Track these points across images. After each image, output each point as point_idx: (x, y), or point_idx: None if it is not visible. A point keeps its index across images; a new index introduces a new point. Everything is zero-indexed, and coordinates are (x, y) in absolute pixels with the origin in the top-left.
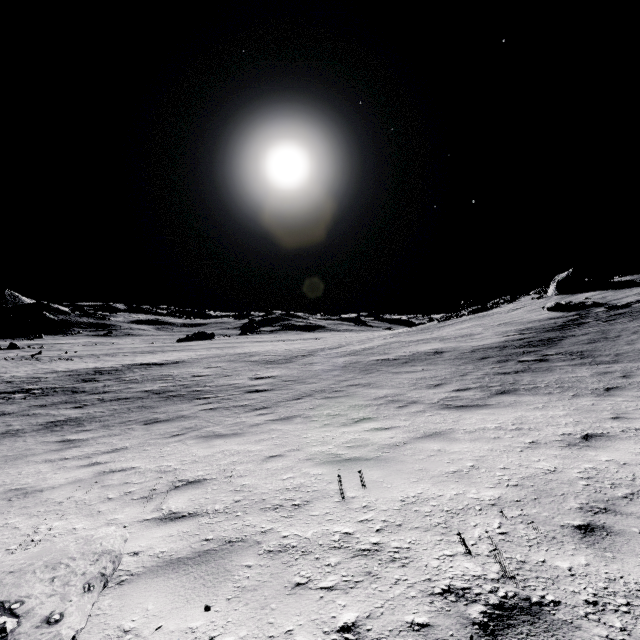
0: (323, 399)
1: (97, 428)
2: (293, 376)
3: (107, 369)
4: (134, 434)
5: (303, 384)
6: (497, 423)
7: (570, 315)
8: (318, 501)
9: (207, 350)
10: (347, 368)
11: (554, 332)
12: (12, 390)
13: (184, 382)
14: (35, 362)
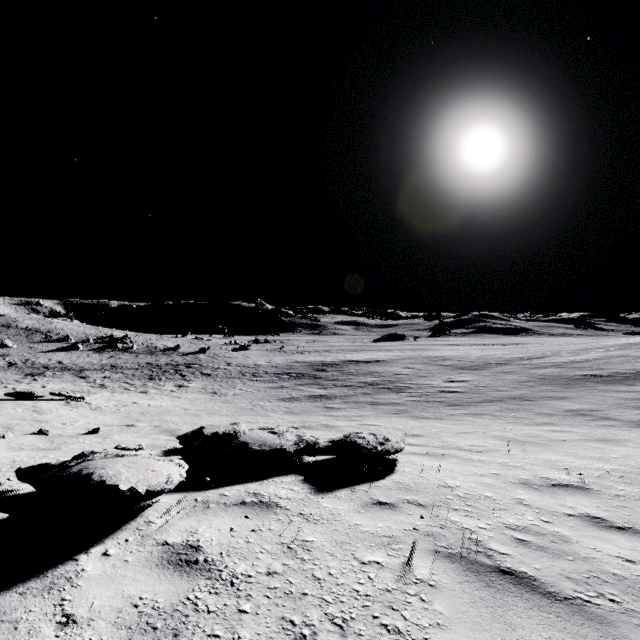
0: (512, 405)
1: (341, 403)
2: (485, 383)
3: (329, 363)
4: (366, 409)
5: (494, 391)
6: None
7: None
8: (492, 452)
9: (401, 351)
10: (545, 380)
11: None
12: (280, 372)
13: (388, 378)
14: (283, 354)
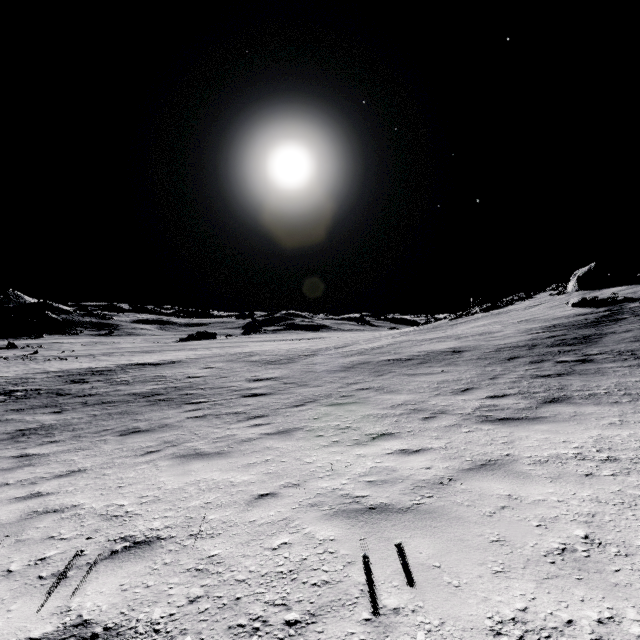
0: (329, 406)
1: (66, 439)
2: (295, 378)
3: (100, 369)
4: (103, 449)
5: (306, 387)
6: (573, 447)
7: (600, 311)
8: (331, 616)
9: (207, 350)
10: (355, 369)
11: (588, 329)
12: None
13: (177, 384)
14: (28, 362)
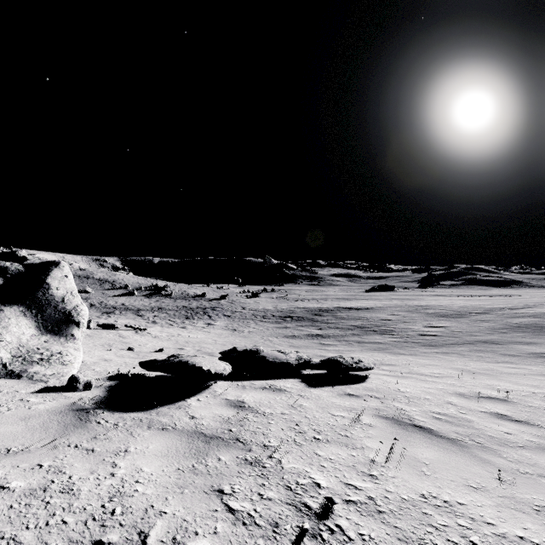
0: (481, 347)
1: (333, 340)
2: (461, 328)
3: (325, 309)
4: (354, 346)
5: (468, 335)
6: None
7: None
8: (447, 377)
9: (389, 300)
10: (519, 328)
11: None
12: (284, 316)
13: (375, 323)
14: (287, 301)
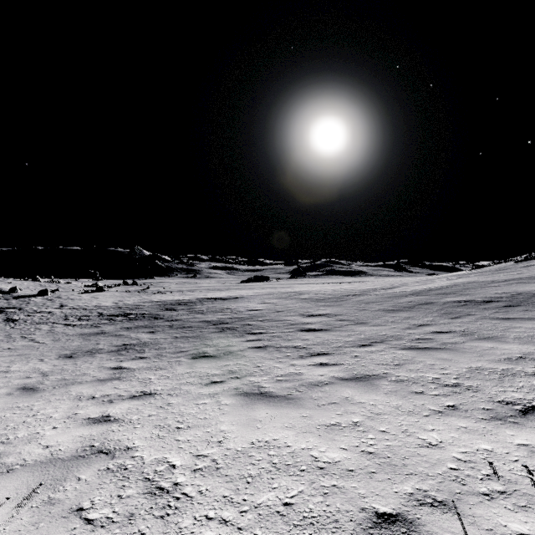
0: (407, 350)
1: (151, 356)
2: (349, 315)
3: (185, 301)
4: (176, 371)
5: (365, 326)
6: None
7: None
8: None
9: (262, 289)
10: (417, 309)
11: None
12: (118, 314)
13: (239, 315)
14: (142, 294)
